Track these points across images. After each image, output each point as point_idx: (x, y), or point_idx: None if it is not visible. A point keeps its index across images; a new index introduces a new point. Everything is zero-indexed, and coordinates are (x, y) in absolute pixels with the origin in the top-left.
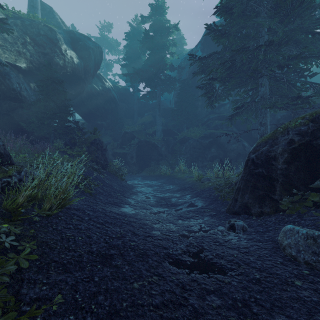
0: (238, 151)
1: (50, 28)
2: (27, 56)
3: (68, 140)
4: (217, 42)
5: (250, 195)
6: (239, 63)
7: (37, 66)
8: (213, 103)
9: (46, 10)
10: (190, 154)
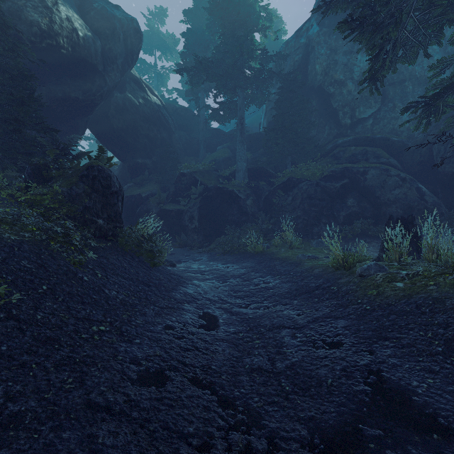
0: (408, 202)
1: None
2: None
3: (30, 171)
4: None
5: None
6: None
7: None
8: (386, 66)
9: None
10: (303, 211)
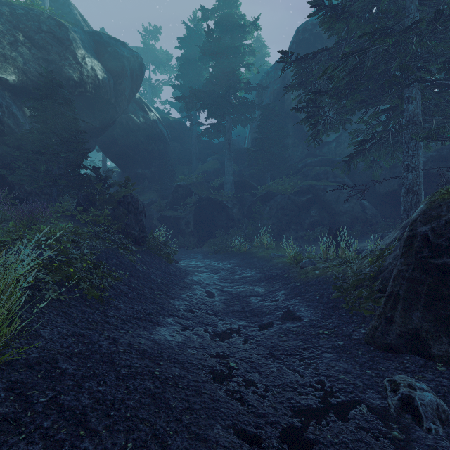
0: (354, 214)
1: (58, 22)
2: (19, 64)
3: (82, 197)
4: (328, 29)
5: (426, 313)
6: (371, 61)
7: (35, 80)
8: (320, 135)
9: (58, 1)
10: (277, 219)
